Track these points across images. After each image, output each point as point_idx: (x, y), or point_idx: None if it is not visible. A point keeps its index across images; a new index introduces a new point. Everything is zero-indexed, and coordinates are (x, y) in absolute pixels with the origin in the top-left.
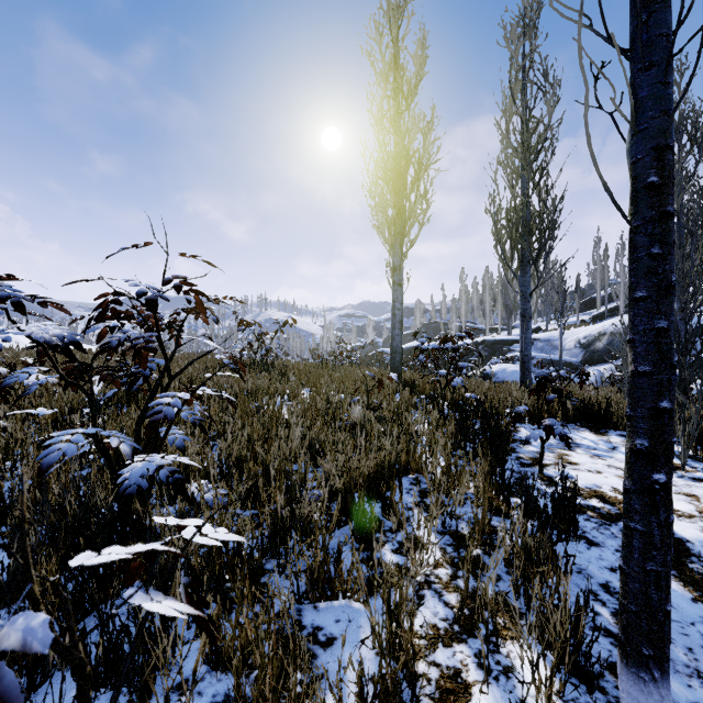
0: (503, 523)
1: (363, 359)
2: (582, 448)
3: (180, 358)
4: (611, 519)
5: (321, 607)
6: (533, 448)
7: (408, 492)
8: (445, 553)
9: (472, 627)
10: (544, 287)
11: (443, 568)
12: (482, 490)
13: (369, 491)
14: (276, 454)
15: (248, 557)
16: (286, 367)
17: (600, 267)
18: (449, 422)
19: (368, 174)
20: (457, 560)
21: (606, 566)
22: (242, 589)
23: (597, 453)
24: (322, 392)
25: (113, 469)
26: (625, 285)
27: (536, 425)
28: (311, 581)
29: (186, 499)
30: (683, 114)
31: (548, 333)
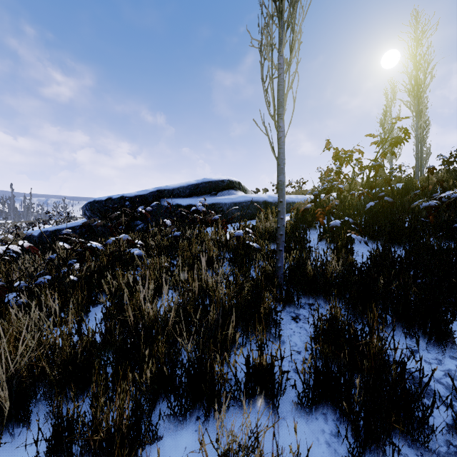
0: None
1: None
2: None
3: None
4: None
5: None
6: None
7: None
8: None
9: None
10: None
11: None
12: None
13: None
14: None
15: None
16: None
17: None
18: None
19: None
20: None
21: None
22: None
23: None
24: None
25: None
26: None
27: None
28: None
29: None
30: None
31: None
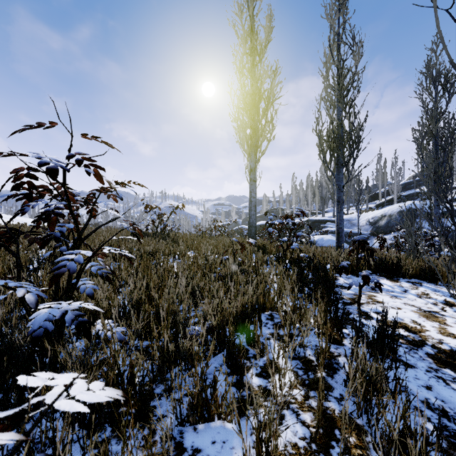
0: (338, 349)
1: (229, 232)
2: (383, 291)
3: (105, 231)
4: (416, 344)
5: (199, 429)
6: (350, 291)
7: (265, 325)
8: (297, 375)
9: (327, 446)
10: (346, 186)
11: (297, 389)
12: (320, 323)
13: (237, 325)
14: (167, 298)
15: (140, 385)
16: (177, 236)
17: (381, 173)
18: (292, 273)
19: (233, 105)
20: (307, 382)
21: (423, 384)
22: (134, 412)
23: (394, 294)
24: (202, 253)
25: (27, 314)
26: (397, 184)
27: (349, 275)
28: (191, 407)
29: (88, 338)
30: (439, 71)
31: (349, 215)
